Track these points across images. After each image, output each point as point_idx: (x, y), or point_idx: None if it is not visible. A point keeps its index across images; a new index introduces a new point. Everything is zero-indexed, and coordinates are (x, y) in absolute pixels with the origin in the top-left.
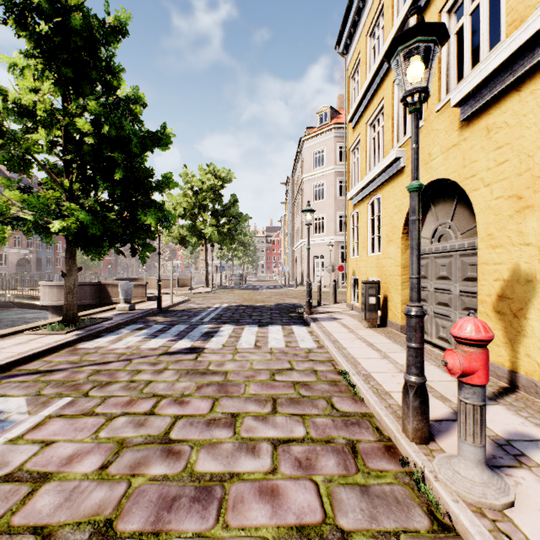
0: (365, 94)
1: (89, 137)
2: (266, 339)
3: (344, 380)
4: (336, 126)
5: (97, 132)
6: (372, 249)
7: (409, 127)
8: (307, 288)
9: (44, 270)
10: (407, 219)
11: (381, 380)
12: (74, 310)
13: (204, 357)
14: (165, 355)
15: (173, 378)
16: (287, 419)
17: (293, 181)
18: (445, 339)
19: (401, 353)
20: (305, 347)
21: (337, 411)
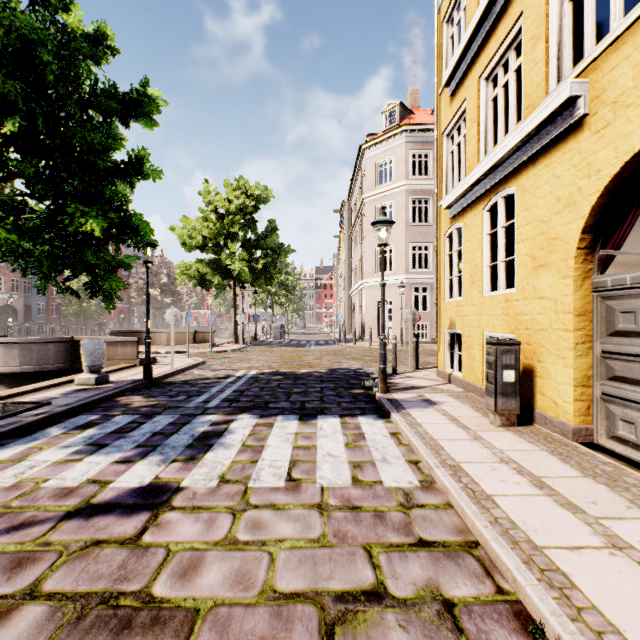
0: (481, 24)
1: None
2: (311, 457)
3: None
4: (408, 128)
5: None
6: (490, 285)
7: (592, 41)
8: (381, 350)
9: (35, 320)
10: (591, 220)
11: None
12: None
13: (162, 528)
14: (74, 520)
15: None
16: None
17: (349, 207)
18: None
19: (636, 520)
20: (395, 484)
21: None
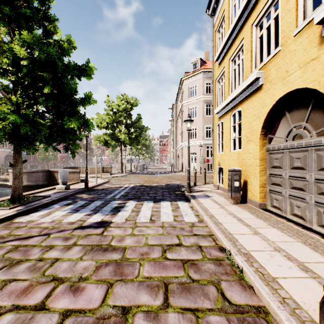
0: (229, 38)
1: (23, 60)
2: (159, 213)
3: (227, 259)
4: (204, 71)
5: (32, 58)
6: (233, 147)
7: (265, 55)
8: (188, 175)
9: None
10: (265, 124)
11: (262, 262)
12: (20, 190)
13: (109, 231)
14: (79, 229)
15: (77, 255)
16: (179, 318)
17: (176, 107)
18: (300, 216)
19: (267, 228)
20: (189, 221)
21: (229, 303)
